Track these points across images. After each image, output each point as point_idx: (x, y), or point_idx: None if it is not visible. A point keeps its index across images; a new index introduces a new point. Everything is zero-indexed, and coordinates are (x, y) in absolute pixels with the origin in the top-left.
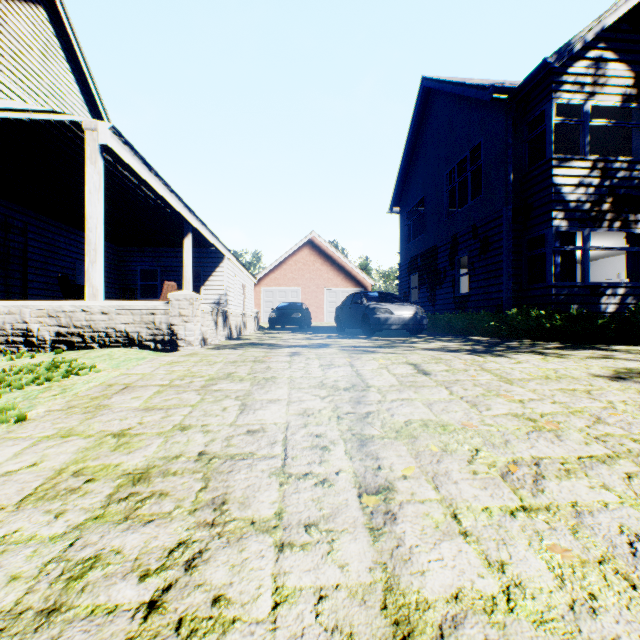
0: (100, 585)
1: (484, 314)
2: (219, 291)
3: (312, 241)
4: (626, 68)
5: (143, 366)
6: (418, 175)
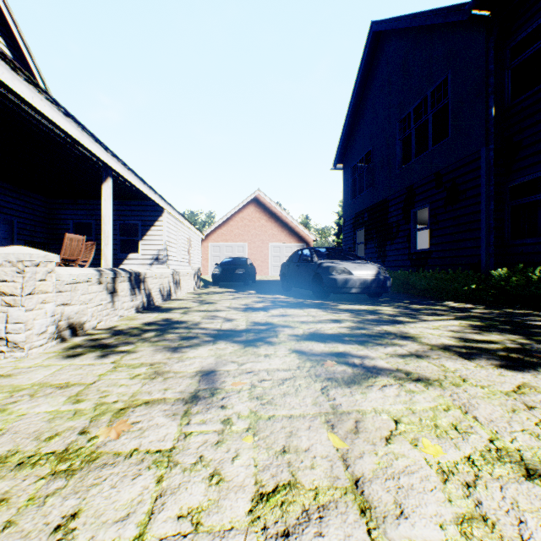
0: None
1: (458, 274)
2: (158, 246)
3: (257, 199)
4: None
5: None
6: (365, 128)
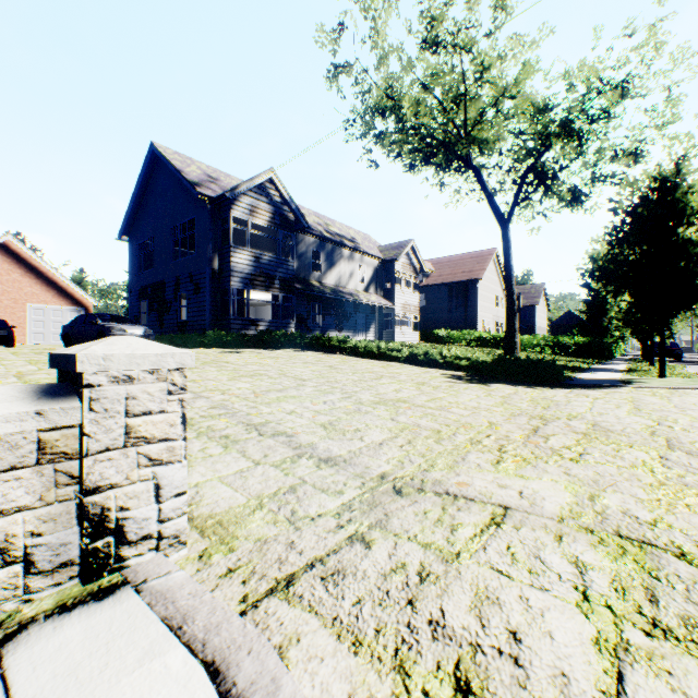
0: None
1: (195, 334)
2: None
3: (7, 245)
4: (268, 207)
5: None
6: (149, 217)
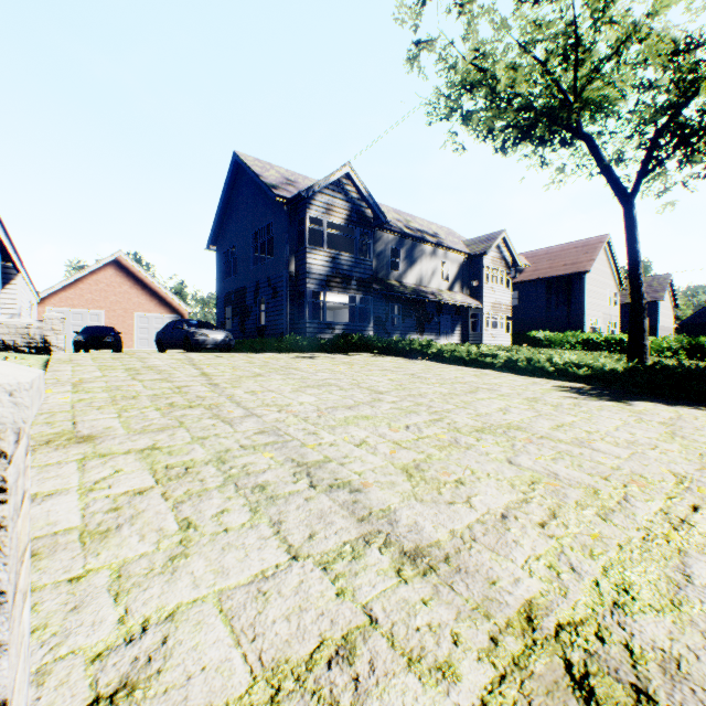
0: (145, 373)
1: (273, 339)
2: (11, 310)
3: (119, 261)
4: (345, 204)
5: (59, 355)
6: (232, 225)
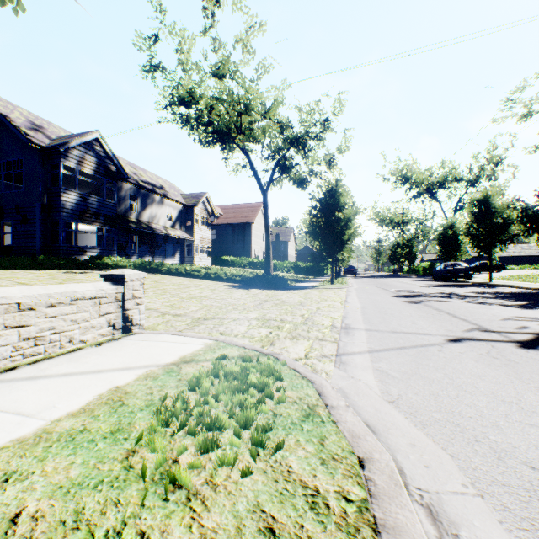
0: None
1: (25, 258)
2: None
3: None
4: (94, 159)
5: None
6: None
